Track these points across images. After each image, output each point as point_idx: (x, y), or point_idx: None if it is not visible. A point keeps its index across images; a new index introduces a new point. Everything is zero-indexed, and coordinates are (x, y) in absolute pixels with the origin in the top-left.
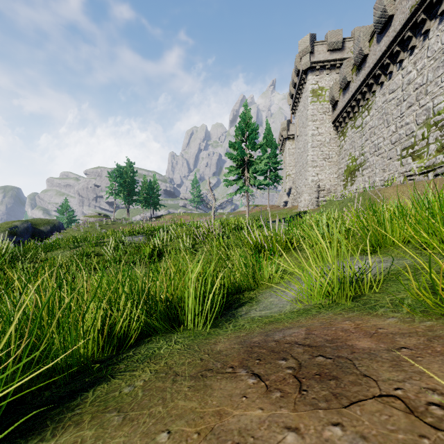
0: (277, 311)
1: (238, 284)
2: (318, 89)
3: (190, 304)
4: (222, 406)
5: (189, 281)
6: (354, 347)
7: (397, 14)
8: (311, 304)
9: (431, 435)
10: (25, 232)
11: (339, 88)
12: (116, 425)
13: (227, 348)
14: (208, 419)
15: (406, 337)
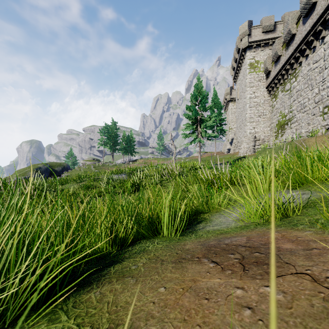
0: (225, 226)
1: (196, 208)
2: (254, 62)
3: (165, 220)
4: (194, 277)
5: (163, 205)
6: (280, 248)
7: (320, 1)
8: (249, 222)
9: (326, 292)
10: (45, 171)
11: (272, 61)
12: (133, 283)
13: (193, 247)
14: (187, 282)
15: (317, 242)
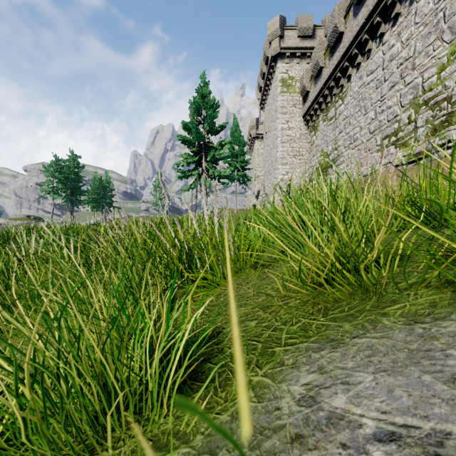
0: None
1: None
2: (288, 78)
3: None
4: None
5: None
6: None
7: None
8: None
9: None
10: None
11: (310, 77)
12: None
13: None
14: None
15: None
